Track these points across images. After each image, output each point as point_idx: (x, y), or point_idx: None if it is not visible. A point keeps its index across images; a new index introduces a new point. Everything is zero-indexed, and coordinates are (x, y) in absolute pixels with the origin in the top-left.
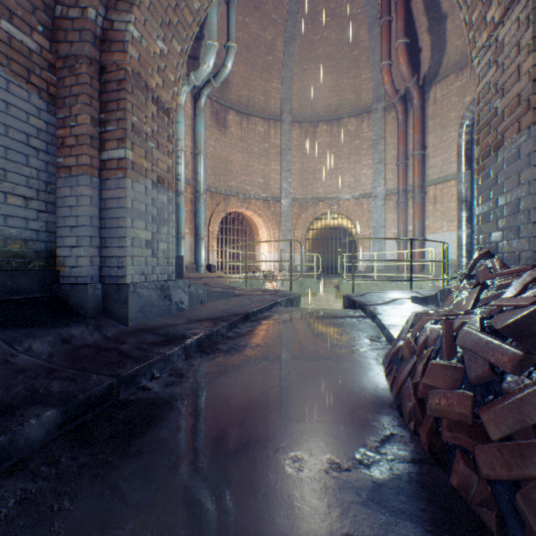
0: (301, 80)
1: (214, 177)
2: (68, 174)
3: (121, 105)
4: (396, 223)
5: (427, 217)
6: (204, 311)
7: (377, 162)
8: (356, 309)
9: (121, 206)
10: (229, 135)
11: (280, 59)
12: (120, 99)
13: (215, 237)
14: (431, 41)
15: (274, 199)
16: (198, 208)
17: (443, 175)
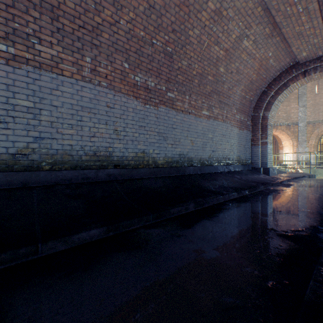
0: None
1: None
2: (254, 146)
3: (265, 130)
4: None
5: None
6: (281, 176)
7: None
8: None
9: (265, 151)
10: None
11: None
12: (265, 129)
13: None
14: None
15: (293, 124)
16: None
17: None
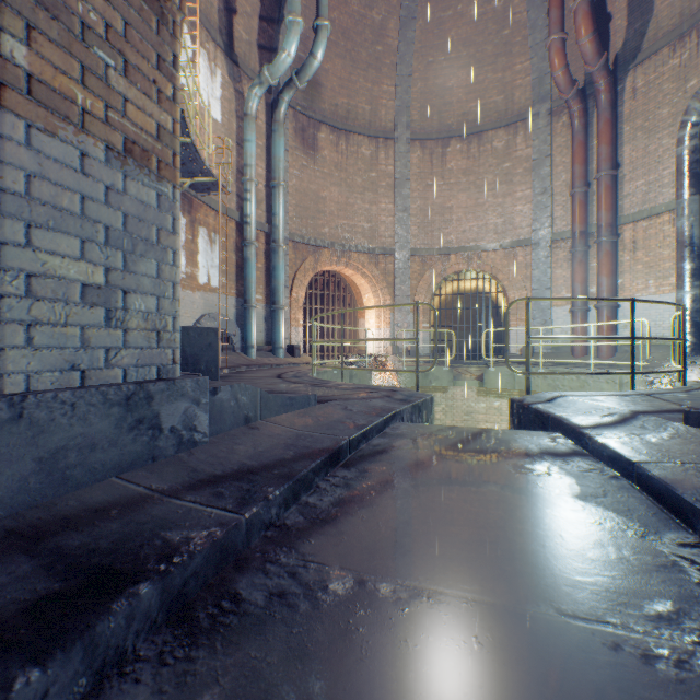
0: (423, 79)
1: (299, 220)
2: None
3: None
4: (569, 282)
5: (621, 272)
6: (244, 446)
7: (539, 193)
8: (547, 429)
9: None
10: (320, 160)
11: (393, 49)
12: None
13: (301, 306)
14: (628, 1)
15: (384, 252)
16: (275, 265)
17: (648, 206)
